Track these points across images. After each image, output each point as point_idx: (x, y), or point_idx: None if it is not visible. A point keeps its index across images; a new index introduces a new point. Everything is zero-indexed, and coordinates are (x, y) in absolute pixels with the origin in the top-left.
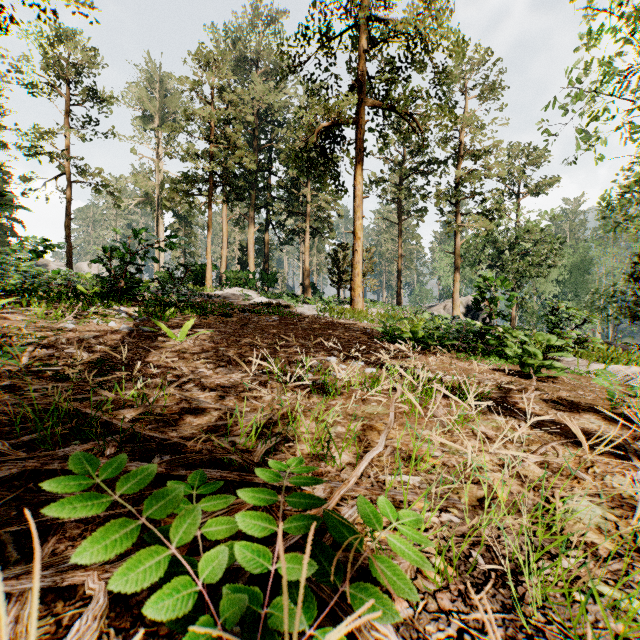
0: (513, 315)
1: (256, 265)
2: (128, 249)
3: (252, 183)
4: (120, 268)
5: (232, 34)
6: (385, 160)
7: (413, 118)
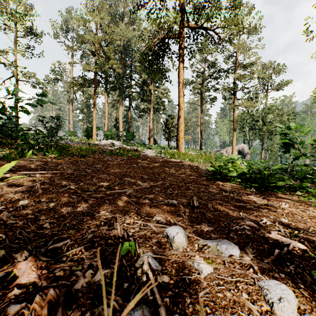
0: (262, 155)
1: (124, 129)
2: (0, 102)
3: (121, 83)
4: (6, 120)
5: (110, 1)
6: (194, 71)
7: (216, 32)
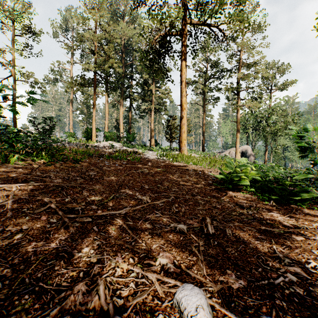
0: (266, 157)
1: (125, 130)
2: None
3: (122, 84)
4: None
5: None
6: (196, 70)
7: (220, 29)
